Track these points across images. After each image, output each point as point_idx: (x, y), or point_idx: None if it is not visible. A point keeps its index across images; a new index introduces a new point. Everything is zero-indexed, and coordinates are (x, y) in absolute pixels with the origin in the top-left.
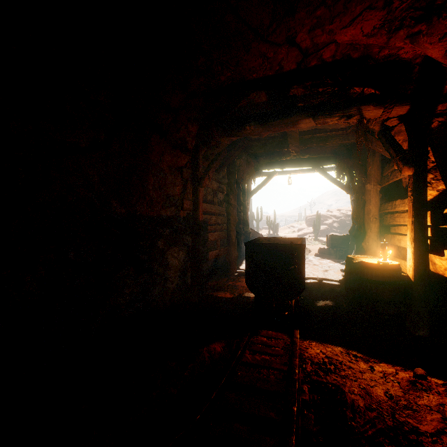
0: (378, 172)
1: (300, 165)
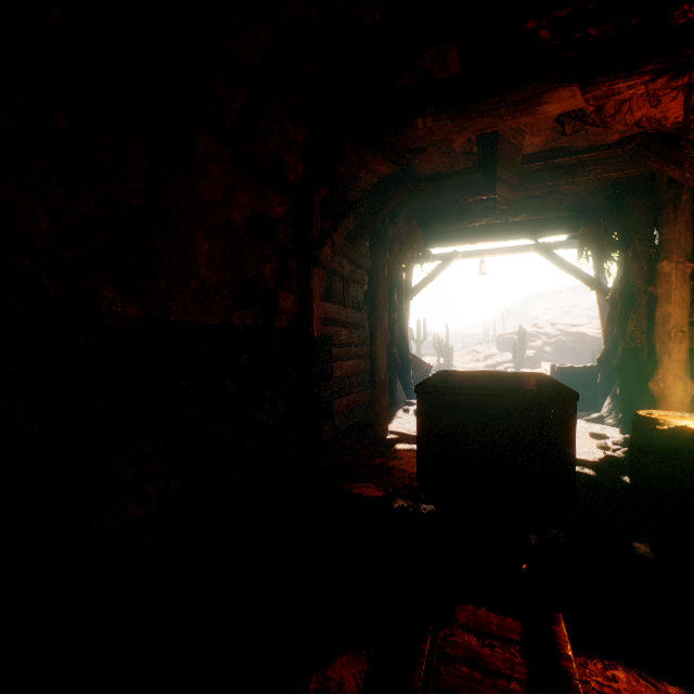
0: (688, 236)
1: (507, 234)
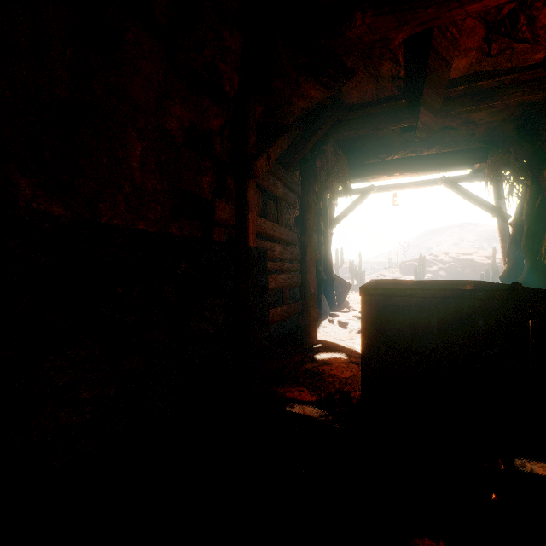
0: None
1: (421, 166)
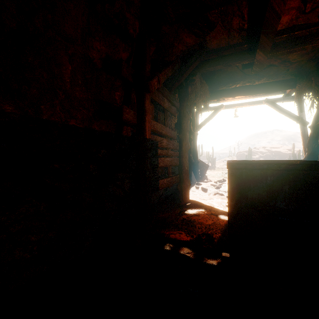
0: None
1: (254, 91)
